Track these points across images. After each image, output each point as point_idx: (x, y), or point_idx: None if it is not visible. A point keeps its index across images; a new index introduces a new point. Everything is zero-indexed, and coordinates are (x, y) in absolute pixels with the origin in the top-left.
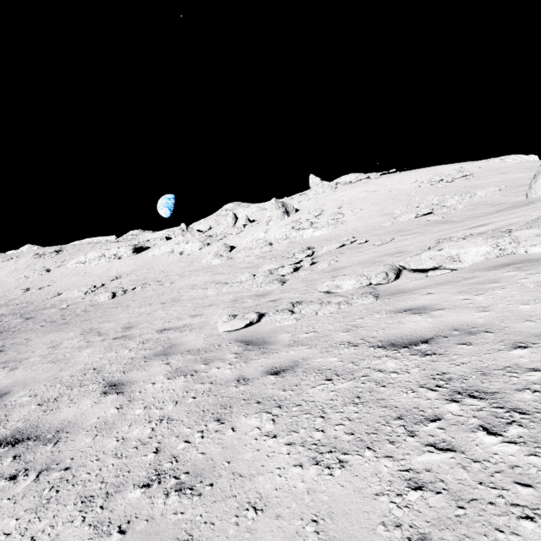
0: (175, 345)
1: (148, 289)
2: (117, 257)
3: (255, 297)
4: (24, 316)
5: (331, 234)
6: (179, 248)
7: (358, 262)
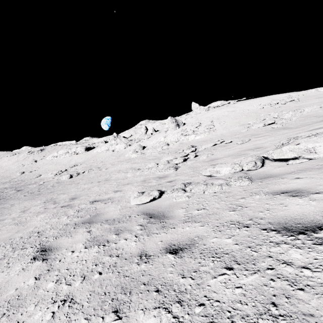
0: (98, 214)
1: (92, 172)
2: (75, 153)
3: (158, 179)
4: (17, 189)
5: (207, 138)
6: (112, 148)
7: (228, 155)
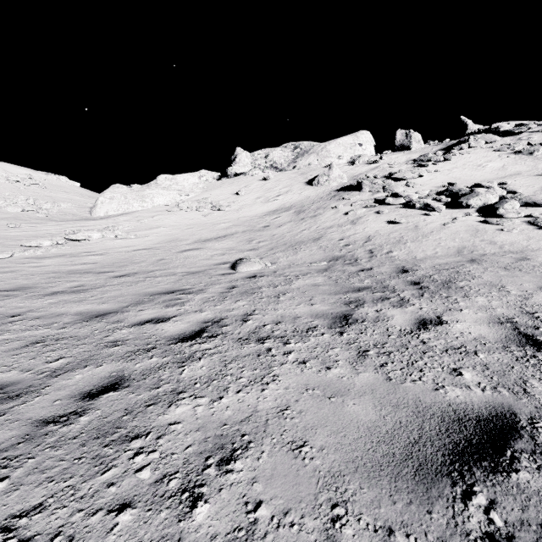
0: None
1: None
2: None
3: None
4: None
5: None
6: None
7: (20, 236)
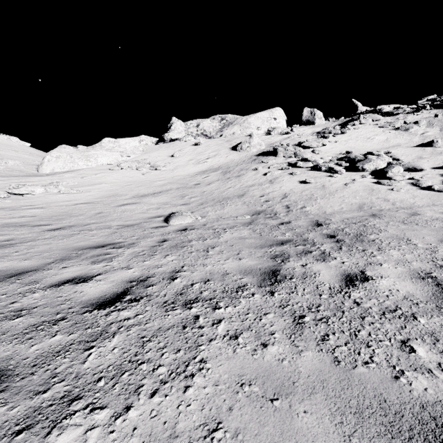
0: None
1: None
2: None
3: None
4: None
5: None
6: None
7: None
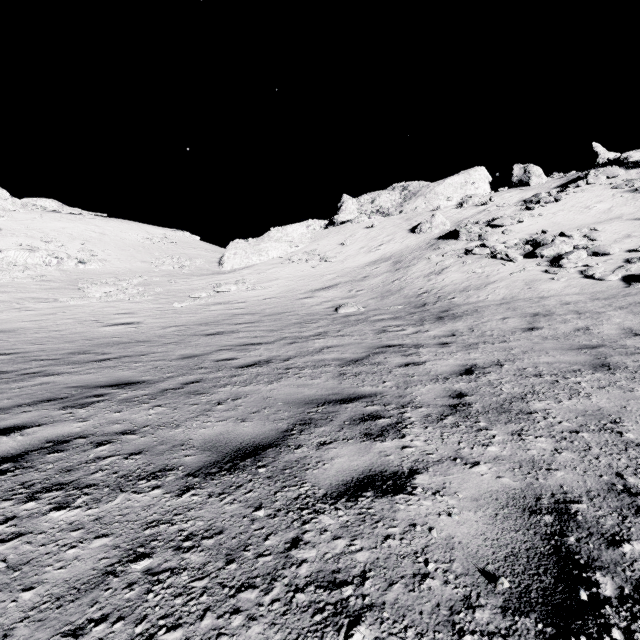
0: (173, 309)
1: None
2: None
3: (153, 301)
4: None
5: (111, 270)
6: None
7: (182, 289)
